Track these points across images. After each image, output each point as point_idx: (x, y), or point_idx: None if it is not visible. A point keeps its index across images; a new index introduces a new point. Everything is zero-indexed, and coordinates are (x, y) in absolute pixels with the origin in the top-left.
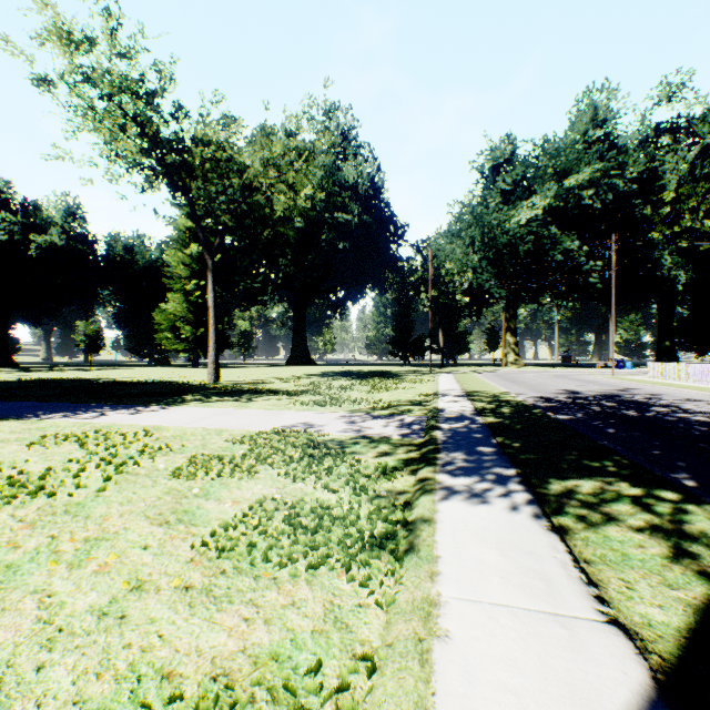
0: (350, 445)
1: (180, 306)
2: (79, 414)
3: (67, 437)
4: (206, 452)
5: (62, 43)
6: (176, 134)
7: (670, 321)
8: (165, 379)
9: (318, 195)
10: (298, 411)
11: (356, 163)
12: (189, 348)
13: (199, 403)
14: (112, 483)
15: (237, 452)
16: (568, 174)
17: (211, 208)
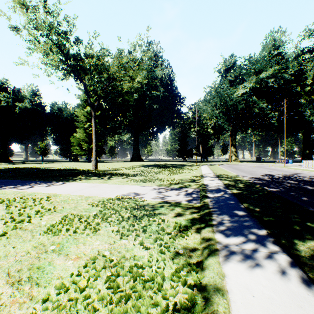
0: (158, 208)
1: (82, 135)
2: (20, 186)
3: (2, 201)
4: (75, 212)
5: (21, 8)
6: (77, 52)
7: (309, 141)
8: (73, 168)
9: (144, 81)
10: (132, 185)
11: (162, 68)
12: (86, 154)
13: (83, 180)
14: (5, 237)
15: (93, 212)
16: (261, 72)
17: (94, 88)
